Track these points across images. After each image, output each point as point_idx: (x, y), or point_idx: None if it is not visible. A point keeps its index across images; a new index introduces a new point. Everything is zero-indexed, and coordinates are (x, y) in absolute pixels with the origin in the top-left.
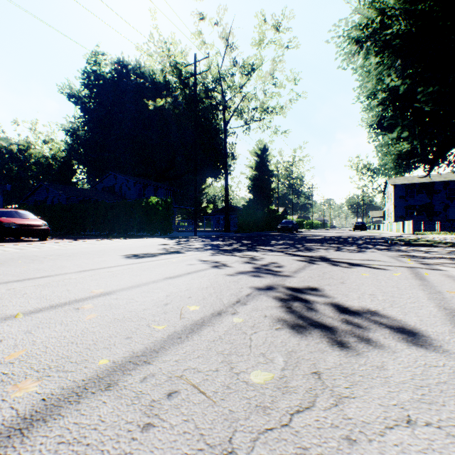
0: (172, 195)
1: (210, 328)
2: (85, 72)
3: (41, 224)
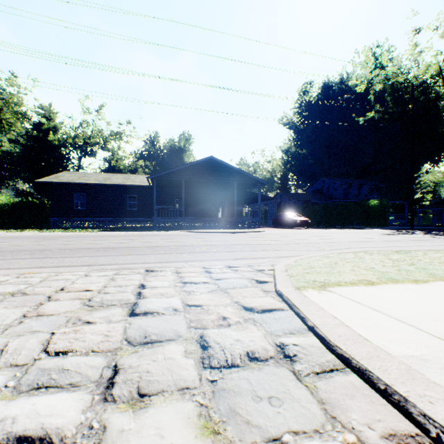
0: (376, 191)
1: (429, 240)
2: (298, 105)
3: (307, 220)
